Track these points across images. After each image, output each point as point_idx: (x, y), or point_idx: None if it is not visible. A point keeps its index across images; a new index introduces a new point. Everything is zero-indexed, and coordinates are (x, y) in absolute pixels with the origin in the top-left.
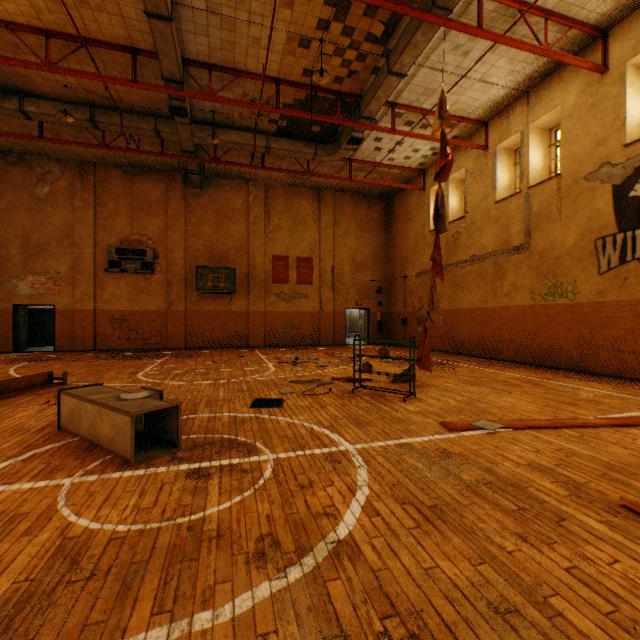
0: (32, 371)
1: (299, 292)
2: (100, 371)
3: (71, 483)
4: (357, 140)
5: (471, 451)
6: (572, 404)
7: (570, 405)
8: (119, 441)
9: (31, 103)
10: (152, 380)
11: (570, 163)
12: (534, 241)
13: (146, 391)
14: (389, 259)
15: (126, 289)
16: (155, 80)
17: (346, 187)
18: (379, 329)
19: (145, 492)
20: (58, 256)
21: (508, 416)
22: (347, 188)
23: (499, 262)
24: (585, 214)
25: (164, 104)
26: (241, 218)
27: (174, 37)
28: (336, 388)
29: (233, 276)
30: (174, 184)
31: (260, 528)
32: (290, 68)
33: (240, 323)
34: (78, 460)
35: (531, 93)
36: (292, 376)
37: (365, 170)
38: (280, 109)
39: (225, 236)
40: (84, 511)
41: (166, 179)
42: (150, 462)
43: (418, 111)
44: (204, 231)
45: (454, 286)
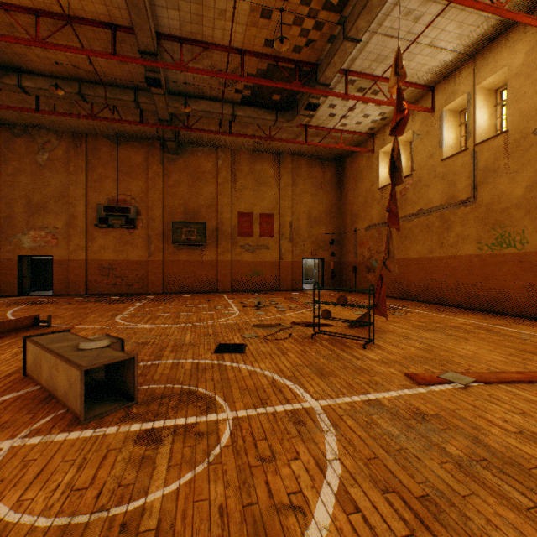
0: (26, 313)
1: (261, 244)
2: (84, 314)
3: (10, 447)
4: (314, 106)
5: (448, 412)
6: (536, 353)
7: (535, 354)
8: (71, 395)
9: (28, 79)
10: (127, 323)
11: (518, 119)
12: (481, 194)
13: (107, 339)
14: (341, 215)
15: (113, 242)
16: (133, 55)
17: (303, 151)
18: (332, 276)
19: (85, 463)
20: (55, 214)
21: (474, 367)
22: (304, 152)
23: (445, 215)
24: (534, 167)
25: (142, 77)
26: (211, 180)
27: (147, 9)
28: (296, 333)
29: (204, 230)
30: (153, 151)
31: (210, 529)
32: (253, 39)
33: (210, 271)
34: (29, 415)
35: (478, 56)
36: (255, 320)
37: (320, 135)
38: (244, 77)
39: (197, 195)
40: (8, 491)
41: (147, 146)
42: (101, 419)
43: (370, 77)
44: (179, 191)
45: (401, 238)
